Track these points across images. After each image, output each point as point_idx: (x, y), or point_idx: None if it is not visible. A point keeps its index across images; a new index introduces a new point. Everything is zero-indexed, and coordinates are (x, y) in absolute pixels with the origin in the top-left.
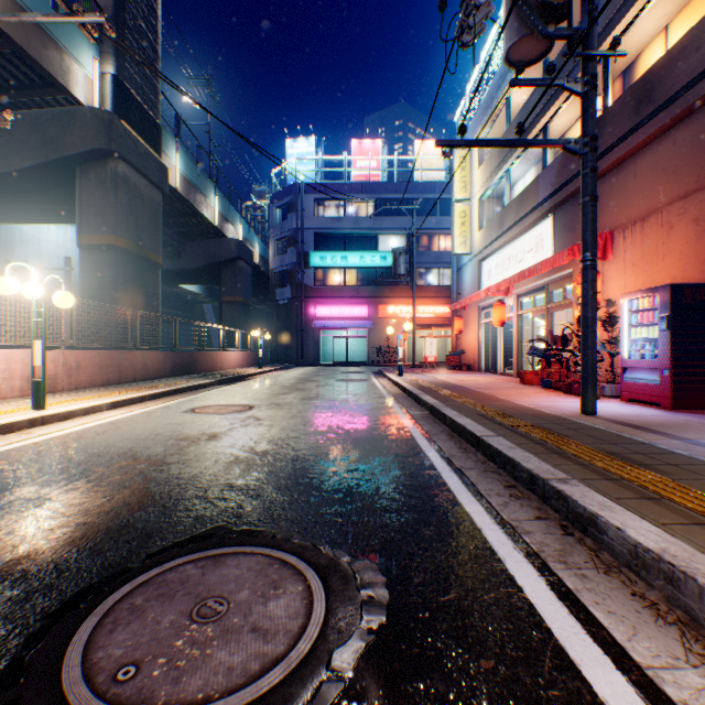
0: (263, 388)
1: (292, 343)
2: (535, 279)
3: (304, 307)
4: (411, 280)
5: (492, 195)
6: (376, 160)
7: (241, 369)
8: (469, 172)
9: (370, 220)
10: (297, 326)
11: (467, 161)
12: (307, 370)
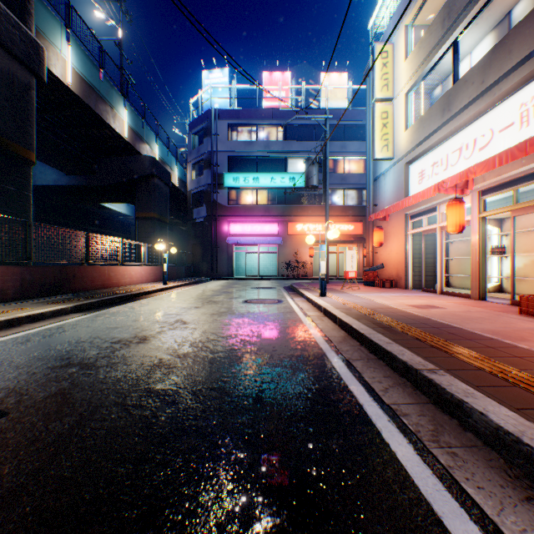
0: (128, 320)
1: (207, 258)
2: (531, 159)
3: (218, 225)
4: (324, 192)
5: (423, 87)
6: (285, 90)
7: (144, 285)
8: (392, 68)
9: (280, 144)
10: (212, 242)
11: (389, 56)
12: (218, 285)
